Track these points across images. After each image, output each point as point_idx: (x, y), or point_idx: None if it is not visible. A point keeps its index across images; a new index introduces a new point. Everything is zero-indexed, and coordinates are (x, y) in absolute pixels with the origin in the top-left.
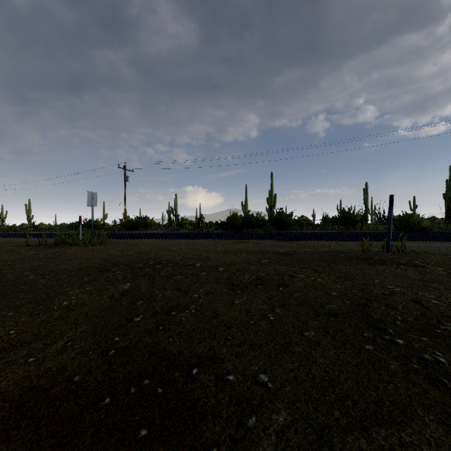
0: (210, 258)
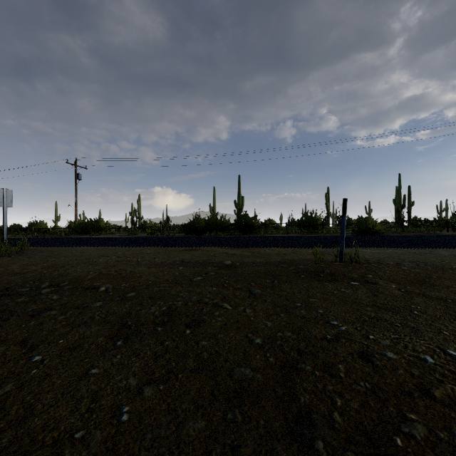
0: (133, 275)
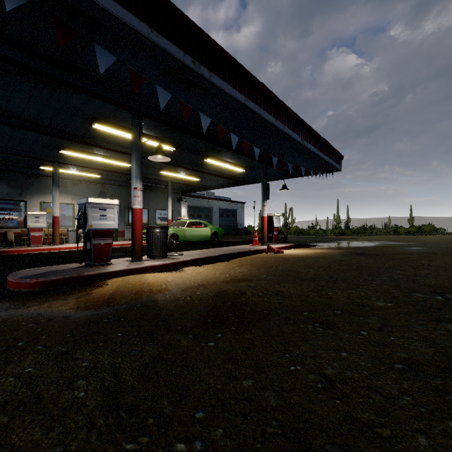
0: None
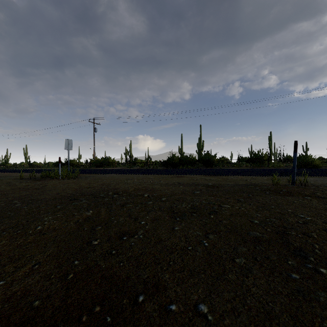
0: (155, 190)
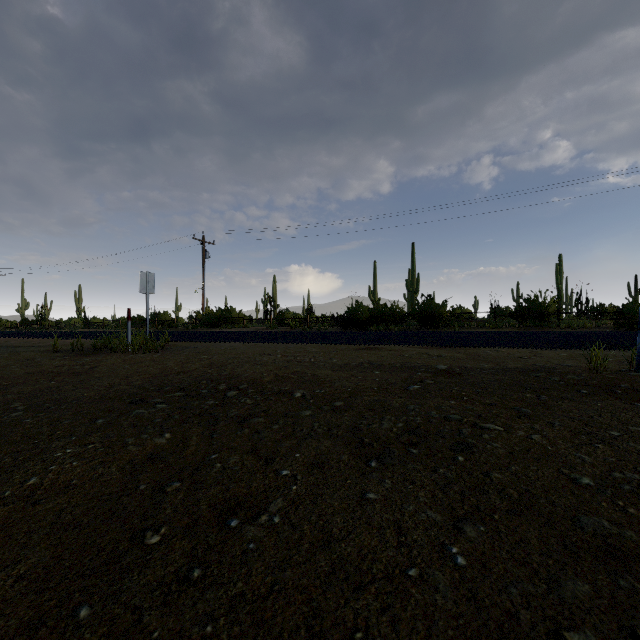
0: (319, 380)
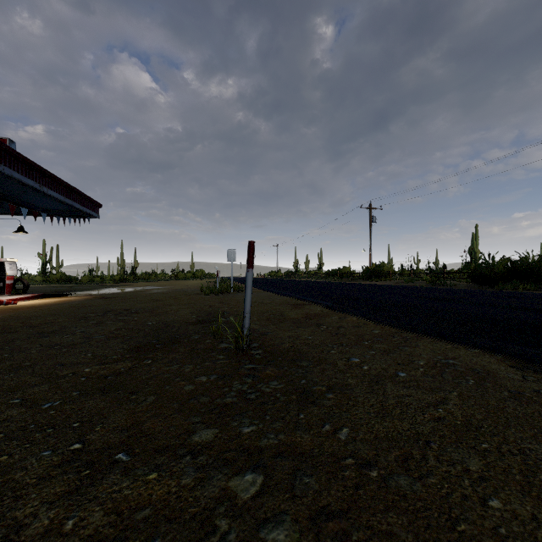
0: (163, 315)
